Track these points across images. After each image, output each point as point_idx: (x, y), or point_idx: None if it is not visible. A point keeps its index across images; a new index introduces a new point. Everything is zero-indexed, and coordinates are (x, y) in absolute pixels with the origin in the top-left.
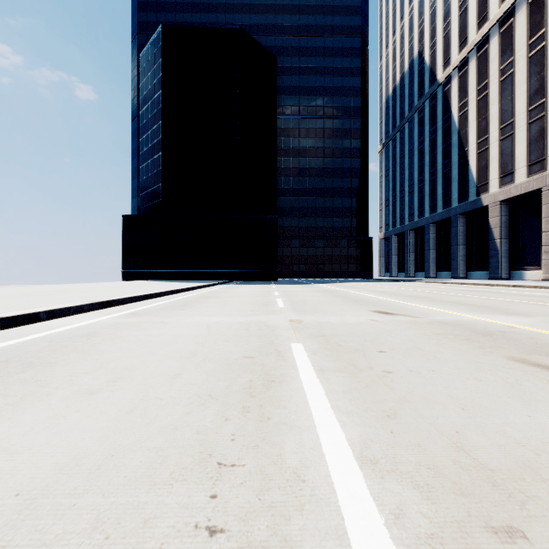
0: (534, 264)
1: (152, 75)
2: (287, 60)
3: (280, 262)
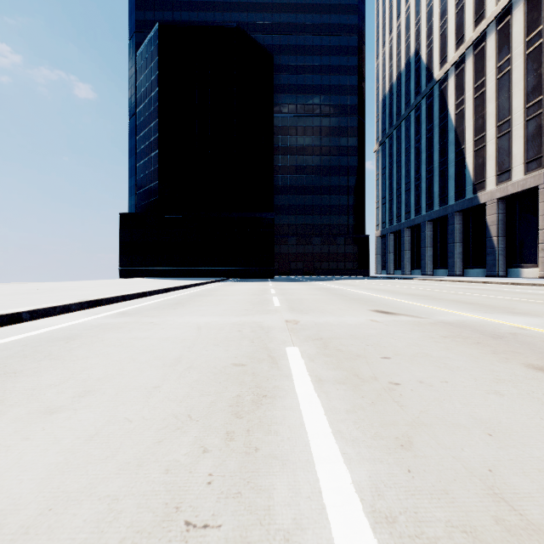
0: (532, 262)
1: (149, 72)
2: (284, 58)
3: (278, 260)
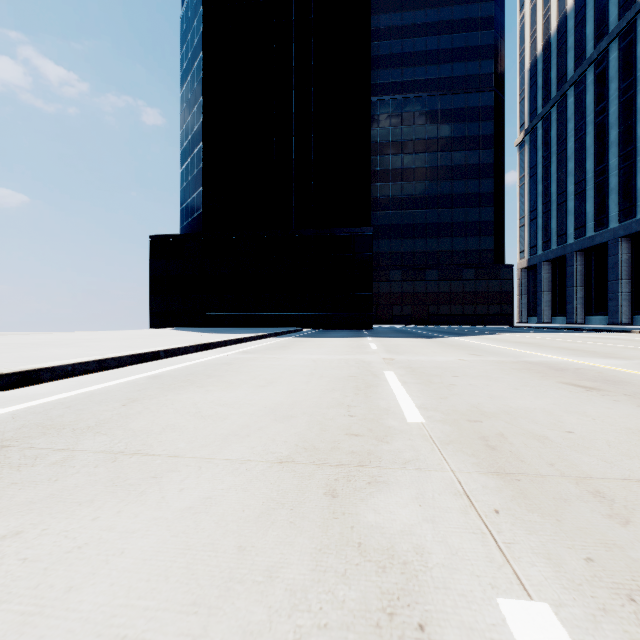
0: None
1: (192, 36)
2: (385, 18)
3: (375, 303)
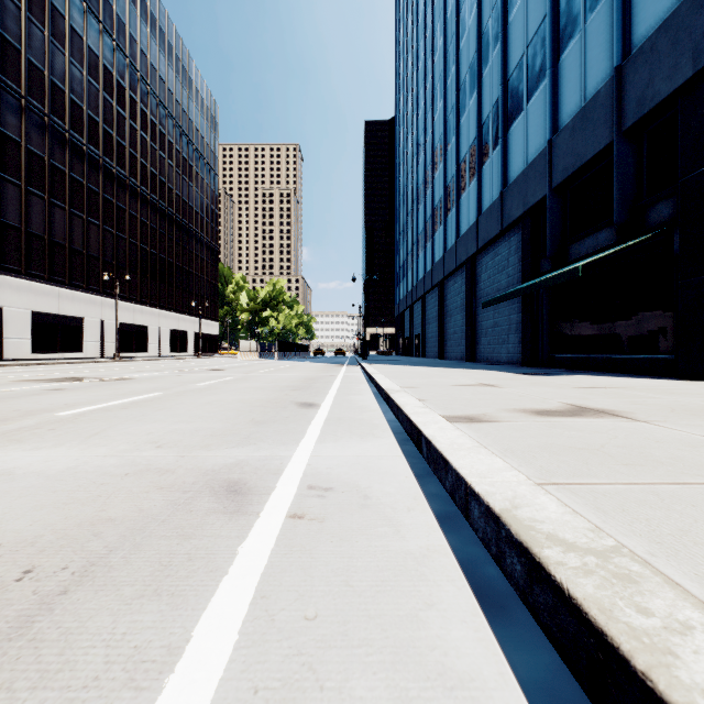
0: None
1: None
2: None
3: None
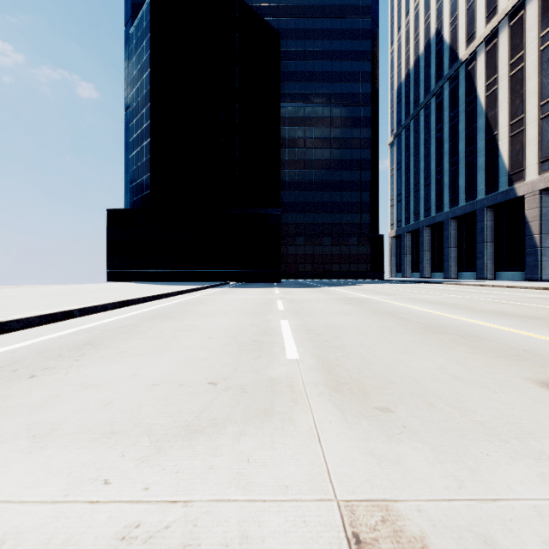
0: None
1: (141, 52)
2: (292, 43)
3: (284, 262)
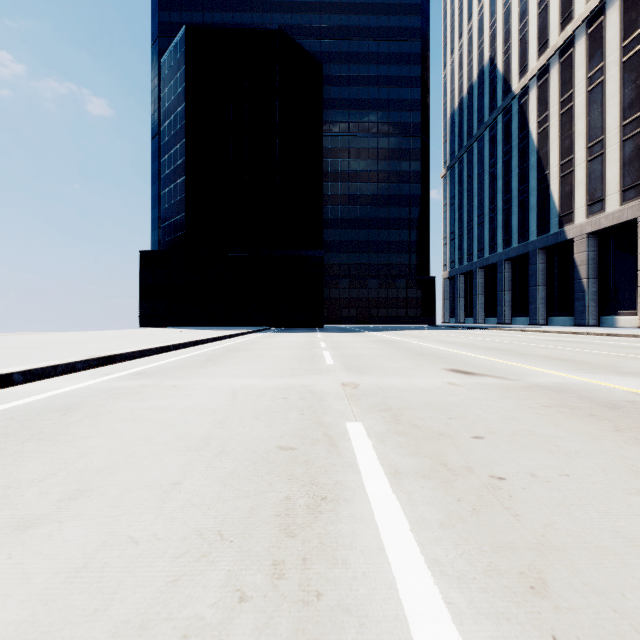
0: (629, 308)
1: (175, 84)
2: (335, 68)
3: (327, 306)
